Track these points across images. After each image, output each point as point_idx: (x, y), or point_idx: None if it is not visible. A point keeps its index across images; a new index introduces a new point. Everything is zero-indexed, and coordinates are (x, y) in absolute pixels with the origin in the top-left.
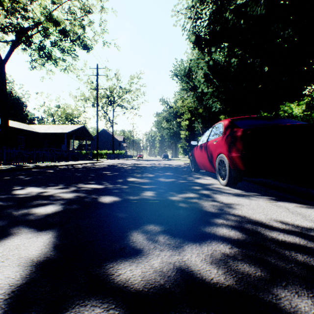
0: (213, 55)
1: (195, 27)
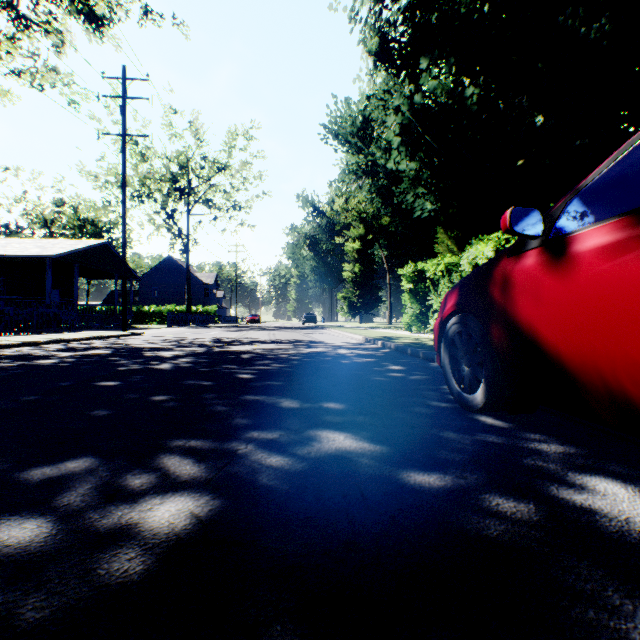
0: (424, 78)
1: (381, 13)
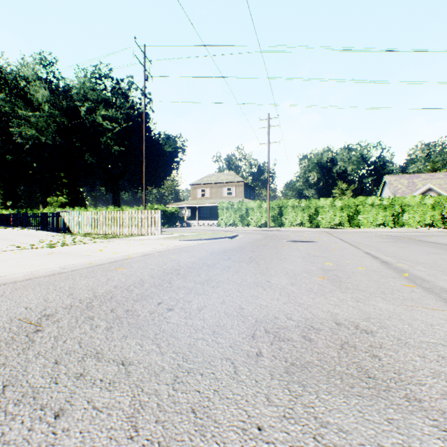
0: None
1: None
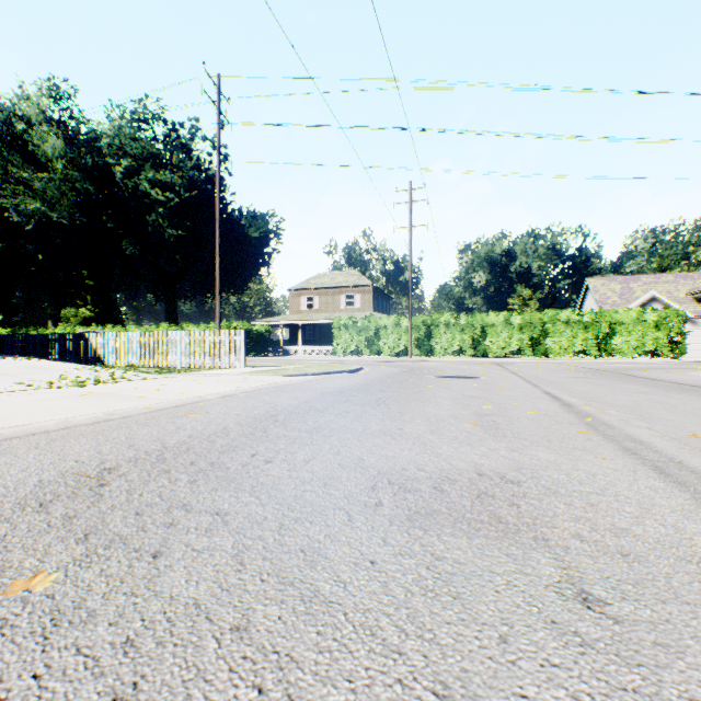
0: None
1: None
